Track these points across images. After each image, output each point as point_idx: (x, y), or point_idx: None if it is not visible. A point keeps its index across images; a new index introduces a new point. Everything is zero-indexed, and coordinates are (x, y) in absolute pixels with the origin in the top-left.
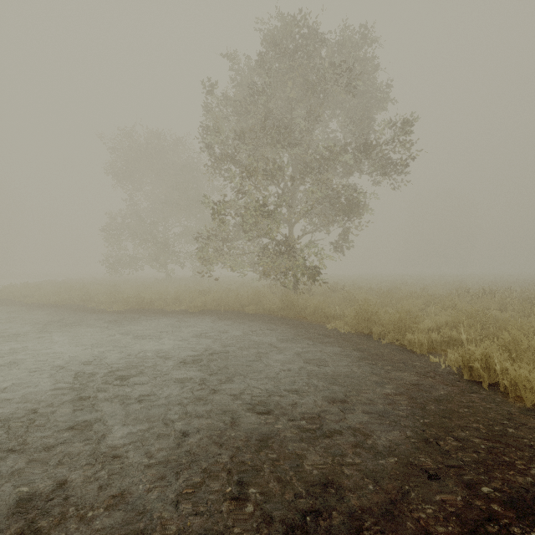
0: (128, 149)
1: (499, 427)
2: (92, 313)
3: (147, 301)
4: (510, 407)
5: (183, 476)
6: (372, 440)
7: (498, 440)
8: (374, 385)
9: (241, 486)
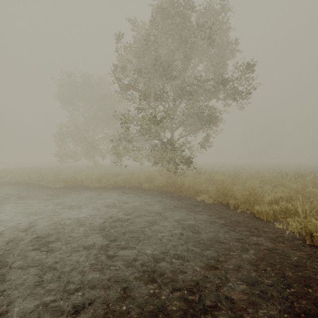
0: (70, 84)
1: None
2: (41, 189)
3: (79, 180)
4: None
5: None
6: (250, 316)
7: None
8: (239, 250)
9: None
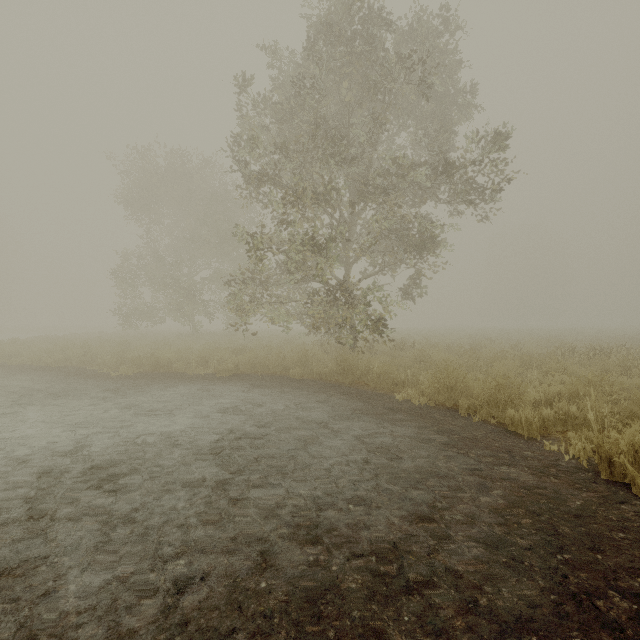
0: (144, 172)
1: None
2: (90, 379)
3: (164, 362)
4: None
5: None
6: (488, 598)
7: None
8: (474, 490)
9: None
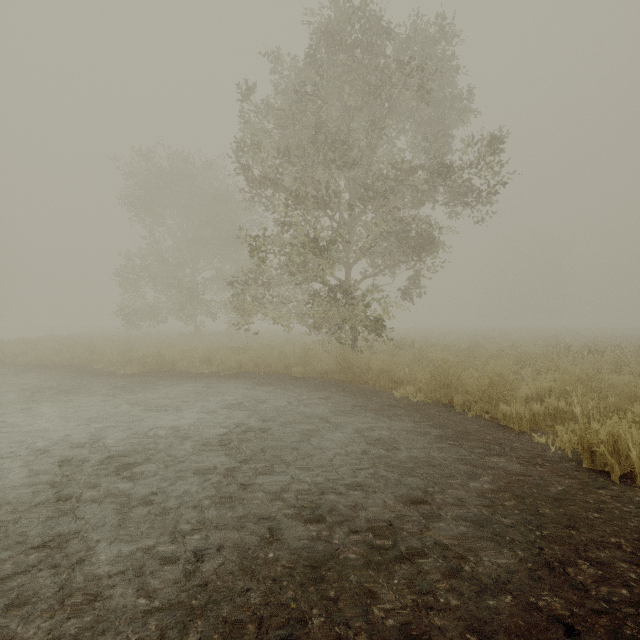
0: (147, 174)
1: None
2: (98, 377)
3: (168, 361)
4: None
5: (193, 631)
6: (471, 566)
7: None
8: (465, 477)
9: None
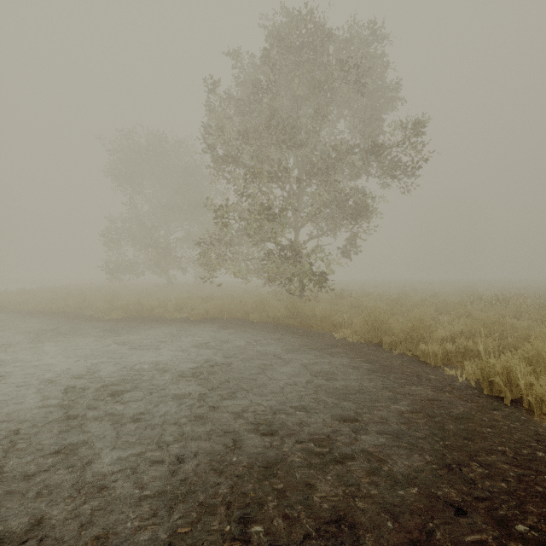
0: (128, 151)
1: (527, 450)
2: (89, 321)
3: (147, 308)
4: (536, 427)
5: (177, 511)
6: (388, 467)
7: (528, 467)
8: (388, 401)
9: (242, 524)
